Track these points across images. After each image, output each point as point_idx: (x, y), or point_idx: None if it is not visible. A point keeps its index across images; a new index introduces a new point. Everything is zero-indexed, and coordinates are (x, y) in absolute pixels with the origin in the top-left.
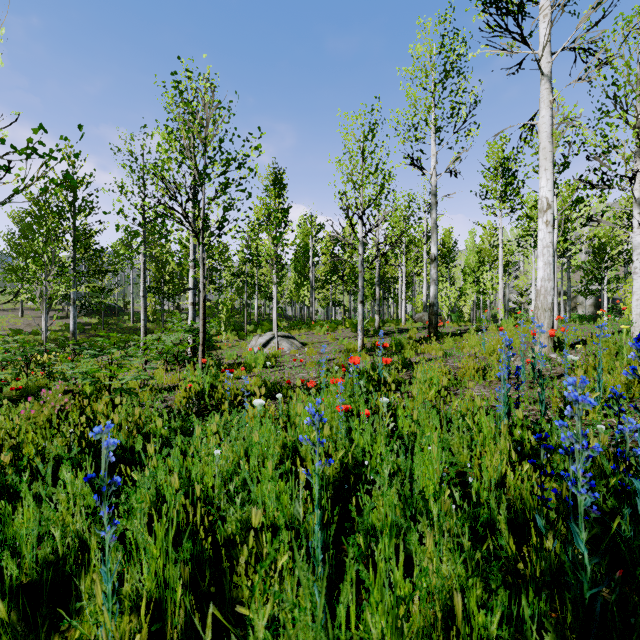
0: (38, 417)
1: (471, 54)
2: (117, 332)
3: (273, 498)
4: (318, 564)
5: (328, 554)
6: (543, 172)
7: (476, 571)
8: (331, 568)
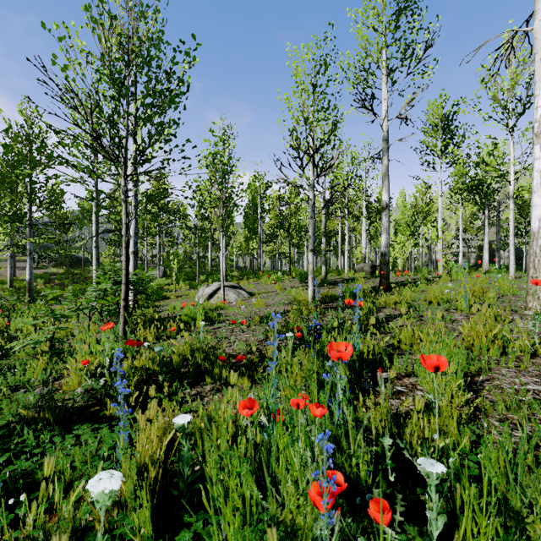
0: None
1: None
2: (80, 281)
3: None
4: None
5: None
6: None
7: None
8: None
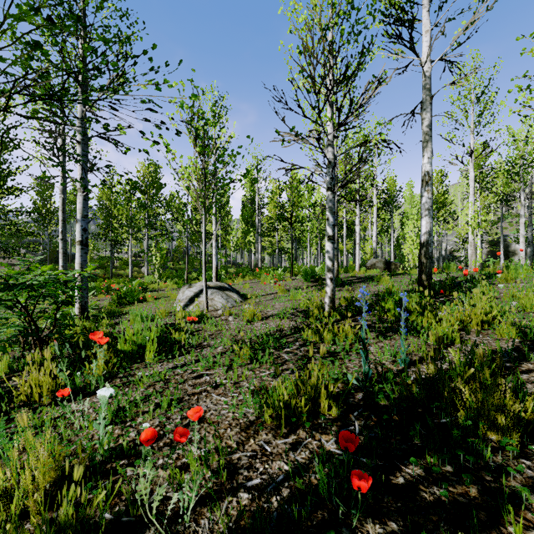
0: None
1: None
2: None
3: None
4: None
5: None
6: None
7: None
8: None
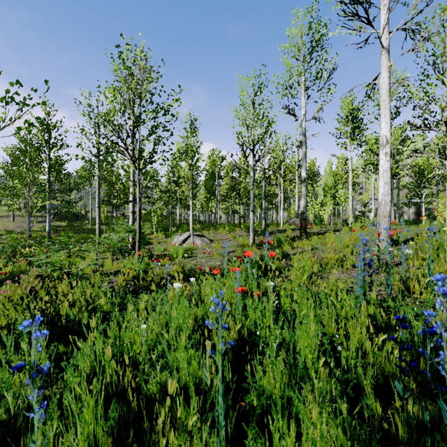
0: (14, 296)
1: (331, 33)
2: (80, 232)
3: (184, 370)
4: (221, 429)
5: (229, 415)
6: (383, 117)
7: (353, 436)
8: (231, 422)
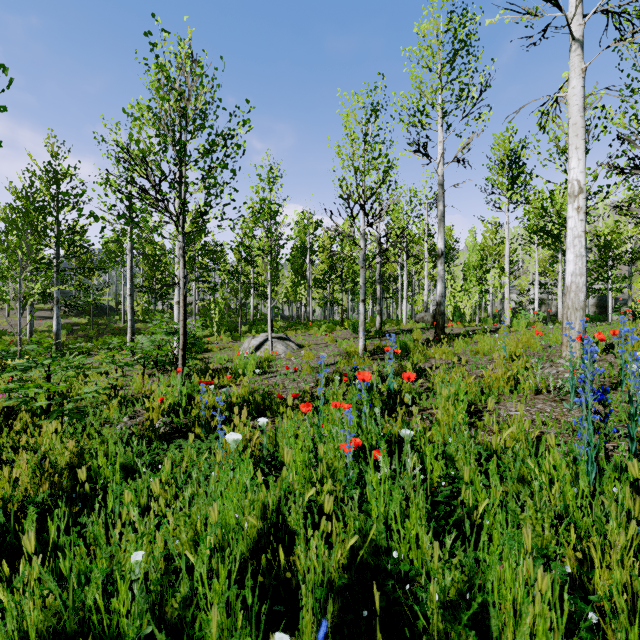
0: None
1: (488, 20)
2: (107, 333)
3: None
4: None
5: None
6: (574, 151)
7: None
8: None
